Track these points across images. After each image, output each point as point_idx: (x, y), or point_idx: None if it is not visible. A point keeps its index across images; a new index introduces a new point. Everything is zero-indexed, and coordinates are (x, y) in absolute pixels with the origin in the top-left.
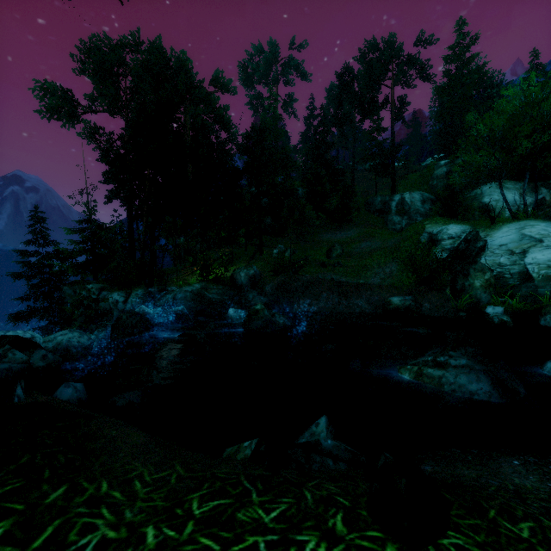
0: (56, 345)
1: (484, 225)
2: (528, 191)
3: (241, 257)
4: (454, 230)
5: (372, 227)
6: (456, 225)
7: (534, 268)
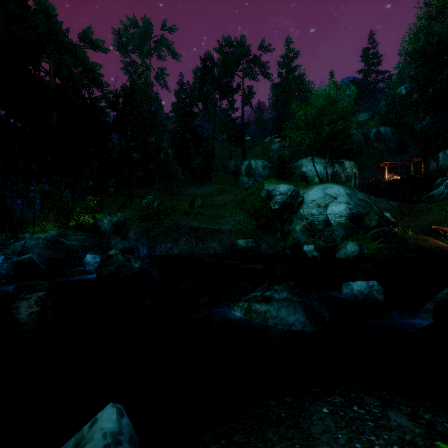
0: None
1: (302, 186)
2: (328, 165)
3: (111, 206)
4: (283, 188)
5: (227, 185)
6: (285, 185)
7: (332, 217)
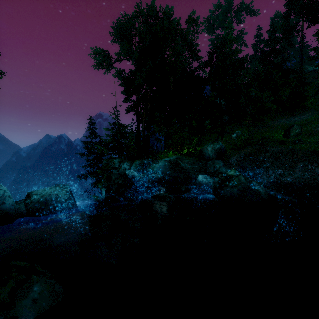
0: (41, 198)
1: None
2: None
3: (206, 141)
4: None
5: None
6: None
7: None
